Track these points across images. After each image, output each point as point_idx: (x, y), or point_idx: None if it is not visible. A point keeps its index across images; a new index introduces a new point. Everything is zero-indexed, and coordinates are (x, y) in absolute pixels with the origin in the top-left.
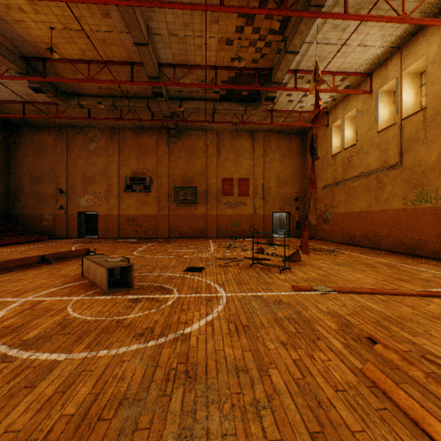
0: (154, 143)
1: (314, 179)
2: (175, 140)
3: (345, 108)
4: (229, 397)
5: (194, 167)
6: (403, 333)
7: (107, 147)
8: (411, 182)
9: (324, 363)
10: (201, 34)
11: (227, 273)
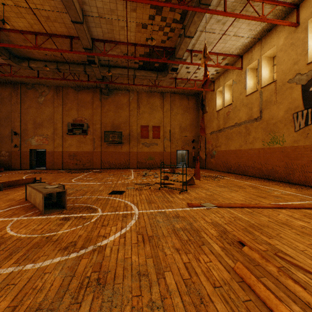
0: (90, 99)
1: (204, 127)
2: (106, 97)
3: (225, 79)
4: (130, 300)
5: (120, 117)
6: (262, 237)
7: (53, 100)
8: (267, 130)
9: (207, 264)
10: (123, 18)
11: (141, 194)
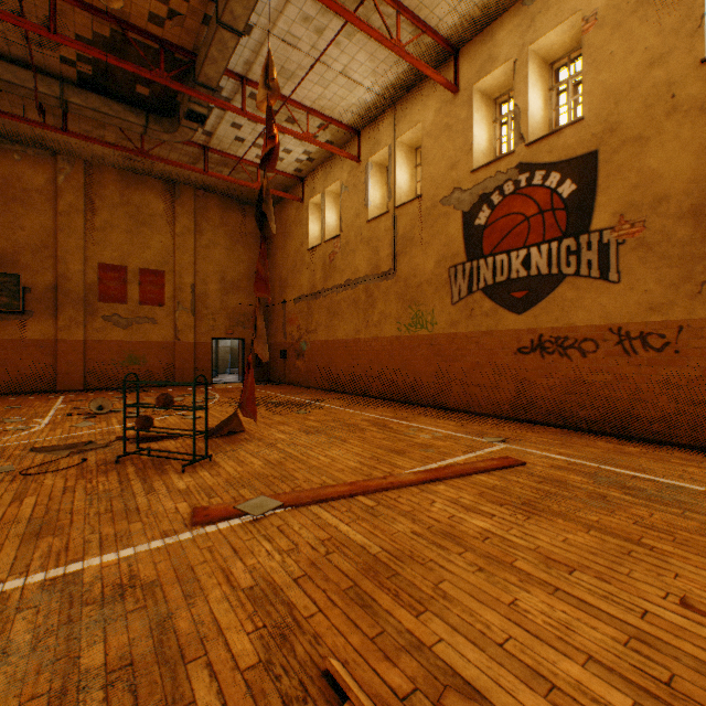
0: None
1: (265, 274)
2: None
3: (327, 177)
4: None
5: (20, 228)
6: (400, 614)
7: None
8: (407, 298)
9: None
10: None
11: (26, 497)
